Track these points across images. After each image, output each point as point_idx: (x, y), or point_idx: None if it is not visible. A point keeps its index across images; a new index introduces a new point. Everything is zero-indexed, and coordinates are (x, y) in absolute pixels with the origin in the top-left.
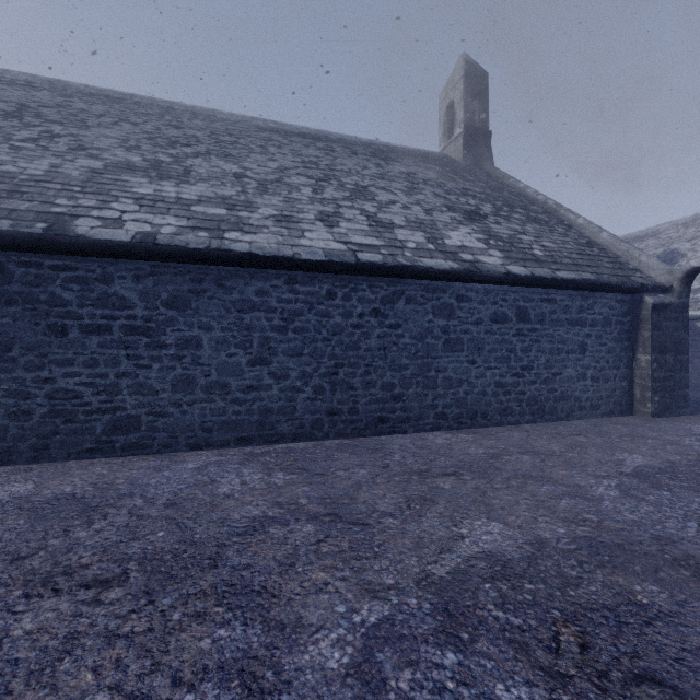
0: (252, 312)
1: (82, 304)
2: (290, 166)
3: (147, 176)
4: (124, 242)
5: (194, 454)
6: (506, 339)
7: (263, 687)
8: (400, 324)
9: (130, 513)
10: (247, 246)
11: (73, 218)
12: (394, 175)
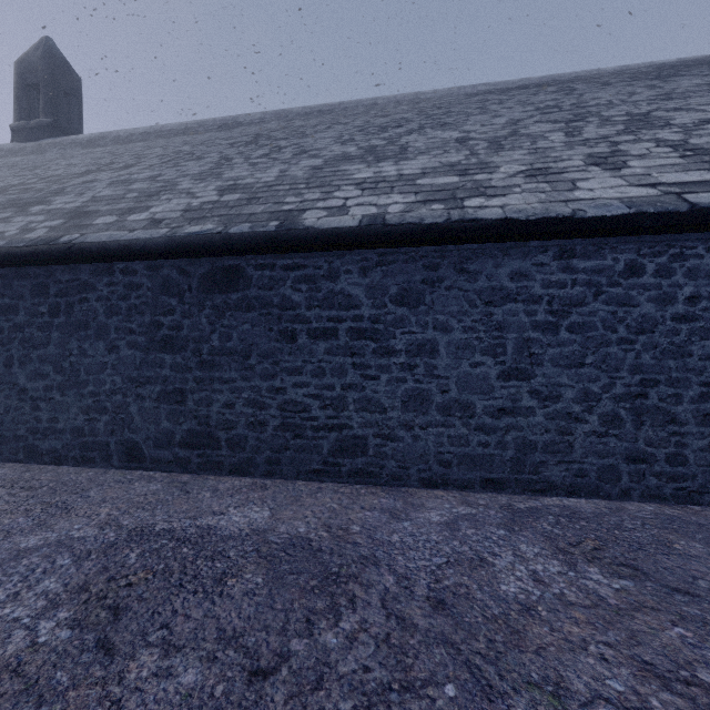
0: (504, 304)
1: (310, 306)
2: (522, 117)
3: (364, 162)
4: (351, 227)
5: (430, 495)
6: None
7: None
8: None
9: (384, 606)
10: (499, 211)
11: (301, 212)
12: (686, 91)
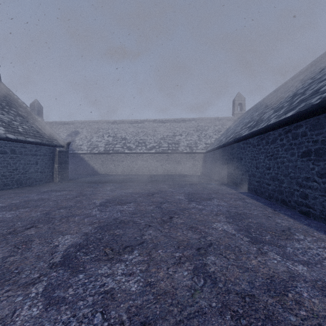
0: None
1: None
2: None
3: None
4: None
5: None
6: (6, 160)
7: None
8: None
9: None
10: None
11: None
12: None
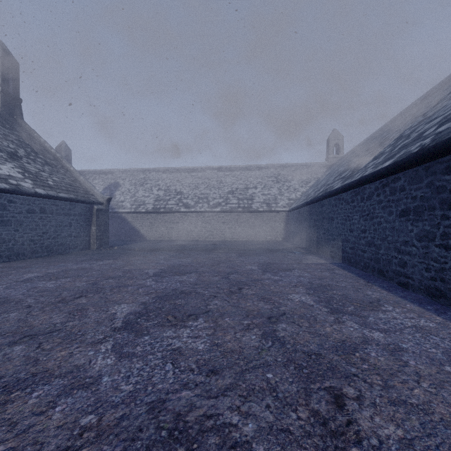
0: None
1: None
2: None
3: None
4: None
5: None
6: (35, 220)
7: None
8: None
9: None
10: None
11: None
12: None
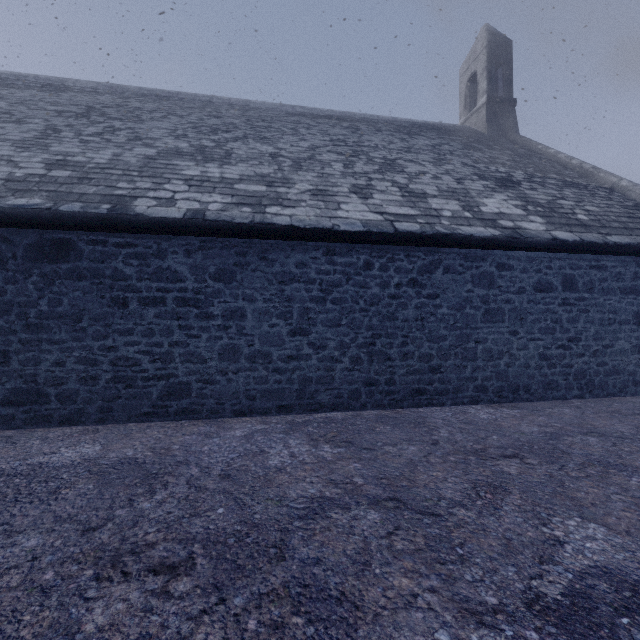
0: (292, 283)
1: (140, 278)
2: (320, 145)
3: (193, 160)
4: (176, 219)
5: (239, 421)
6: (551, 309)
7: None
8: (438, 294)
9: (188, 483)
10: (288, 219)
11: (133, 199)
12: (419, 148)
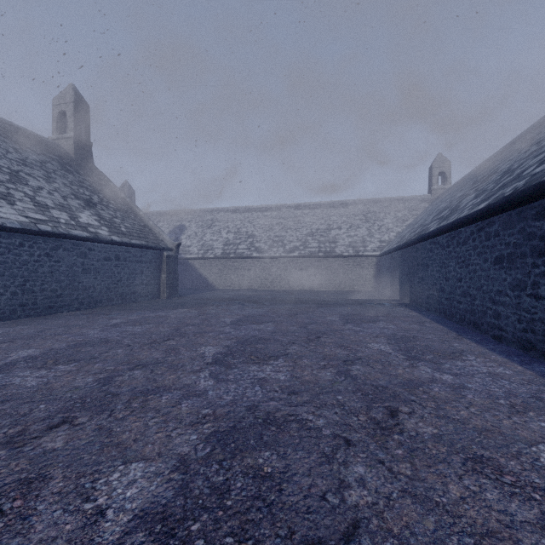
0: None
1: None
2: None
3: None
4: None
5: None
6: (111, 268)
7: (85, 335)
8: (61, 260)
9: None
10: None
11: None
12: (32, 162)
